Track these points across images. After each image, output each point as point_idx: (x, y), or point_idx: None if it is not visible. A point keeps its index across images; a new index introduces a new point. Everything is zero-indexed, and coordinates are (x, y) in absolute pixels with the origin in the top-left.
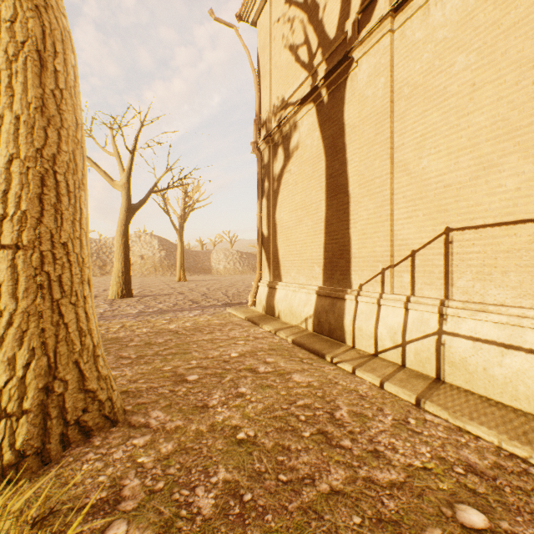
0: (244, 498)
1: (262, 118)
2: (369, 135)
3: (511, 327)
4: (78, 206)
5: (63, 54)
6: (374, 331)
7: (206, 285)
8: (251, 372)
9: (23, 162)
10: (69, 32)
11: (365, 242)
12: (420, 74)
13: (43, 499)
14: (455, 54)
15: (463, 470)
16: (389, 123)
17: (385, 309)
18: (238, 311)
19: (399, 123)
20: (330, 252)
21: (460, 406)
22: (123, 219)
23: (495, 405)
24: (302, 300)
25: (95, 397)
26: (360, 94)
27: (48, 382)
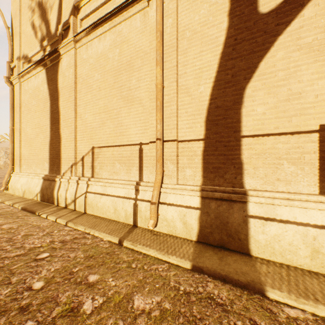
0: None
1: (14, 63)
2: (67, 96)
3: (104, 187)
4: None
5: None
6: (65, 196)
7: None
8: None
9: None
10: None
11: (66, 150)
12: (85, 75)
13: None
14: (95, 72)
15: (59, 242)
16: (74, 93)
17: (71, 184)
18: None
19: (79, 94)
20: (52, 155)
21: (82, 221)
22: None
23: (97, 218)
24: (36, 183)
25: None
26: (63, 73)
27: None
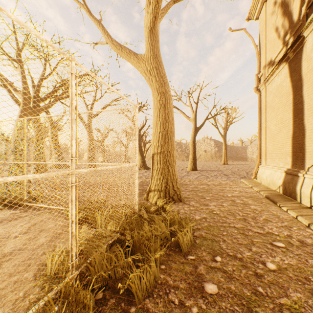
0: (207, 220)
1: (260, 73)
2: (312, 80)
3: None
4: (172, 141)
5: (169, 102)
6: (309, 194)
7: (238, 167)
8: (232, 201)
9: (161, 132)
10: (170, 95)
11: (310, 143)
12: None
13: (165, 201)
14: None
15: (296, 240)
16: None
17: None
18: (245, 181)
19: None
20: (294, 148)
21: None
22: (192, 134)
23: None
24: (278, 176)
25: (176, 192)
26: (307, 56)
27: (166, 185)
